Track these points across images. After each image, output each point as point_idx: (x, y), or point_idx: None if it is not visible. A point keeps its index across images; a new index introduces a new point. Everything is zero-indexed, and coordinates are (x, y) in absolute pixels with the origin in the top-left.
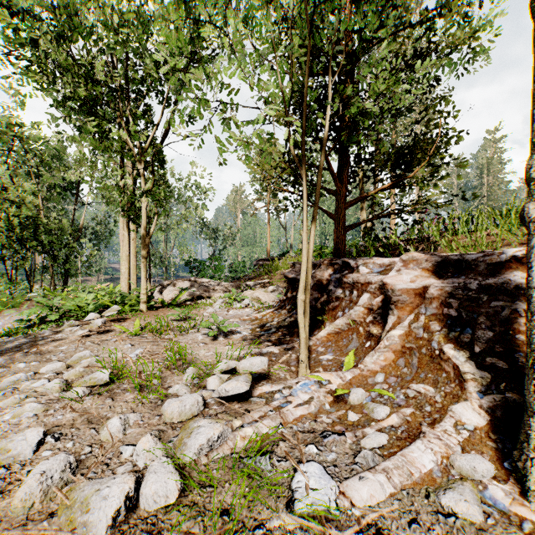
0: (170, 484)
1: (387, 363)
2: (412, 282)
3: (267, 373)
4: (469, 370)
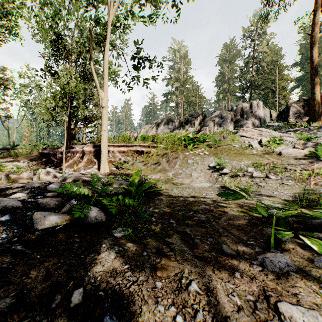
0: None
1: (84, 165)
2: (88, 149)
3: None
4: (96, 161)
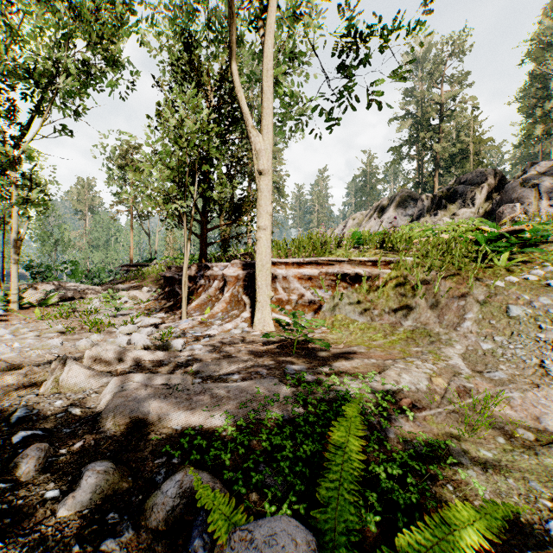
0: (143, 335)
1: (223, 308)
2: (234, 272)
3: (164, 322)
4: (248, 301)
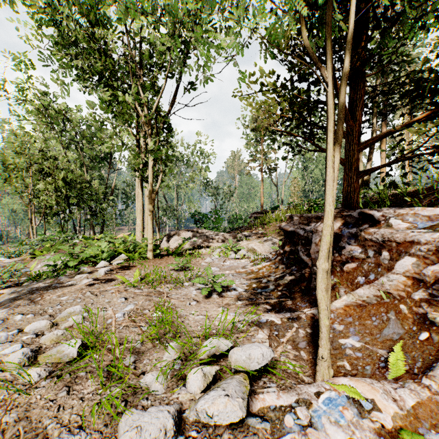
0: None
1: None
2: None
3: (269, 360)
4: None
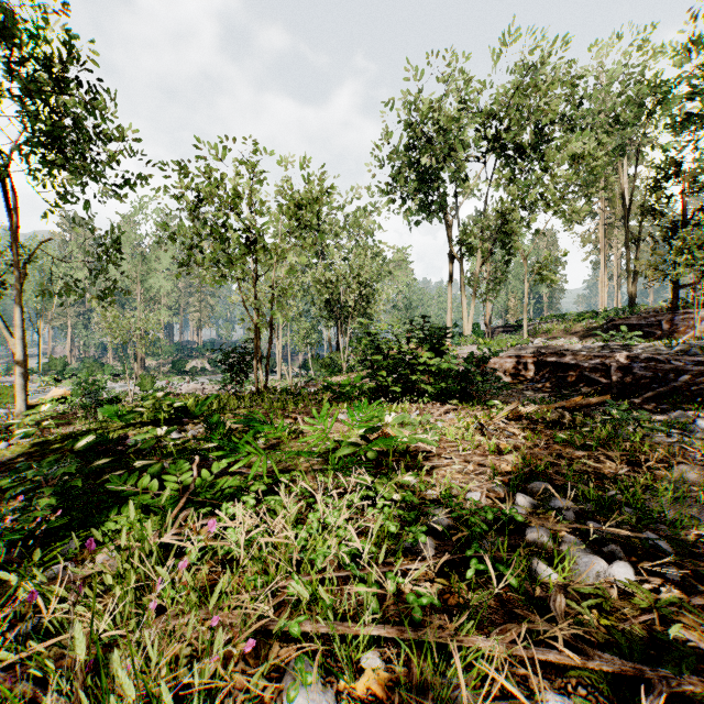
0: None
1: None
2: None
3: None
4: None
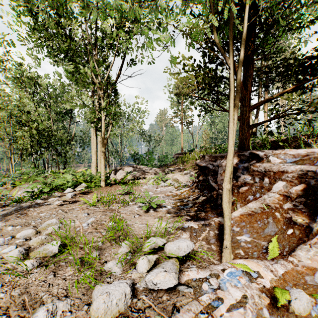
0: None
1: None
2: None
3: (191, 251)
4: None
